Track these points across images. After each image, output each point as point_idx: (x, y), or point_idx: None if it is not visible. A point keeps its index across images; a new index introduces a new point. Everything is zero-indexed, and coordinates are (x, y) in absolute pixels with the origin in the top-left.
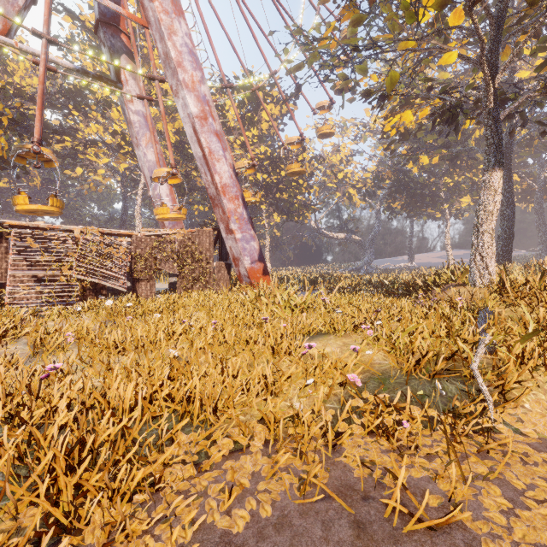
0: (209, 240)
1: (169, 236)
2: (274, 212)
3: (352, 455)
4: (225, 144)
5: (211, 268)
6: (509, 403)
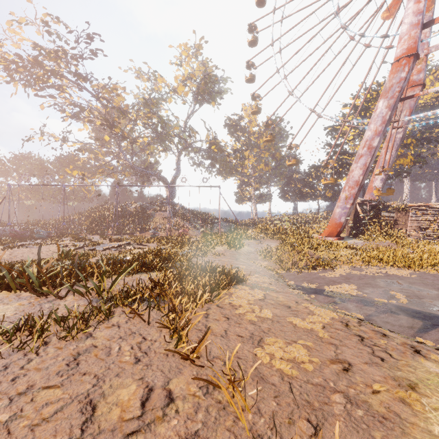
0: None
1: None
2: None
3: None
4: None
5: None
6: None
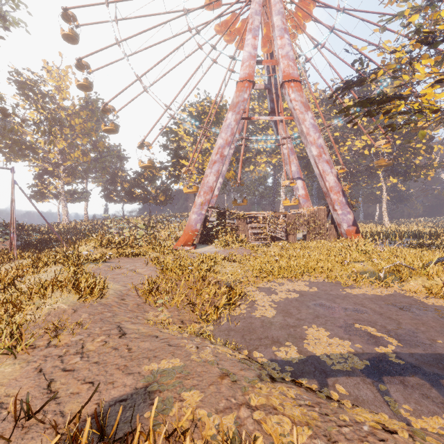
0: (324, 213)
1: (303, 213)
2: (389, 176)
3: (342, 280)
4: (331, 165)
5: (325, 228)
6: (405, 282)
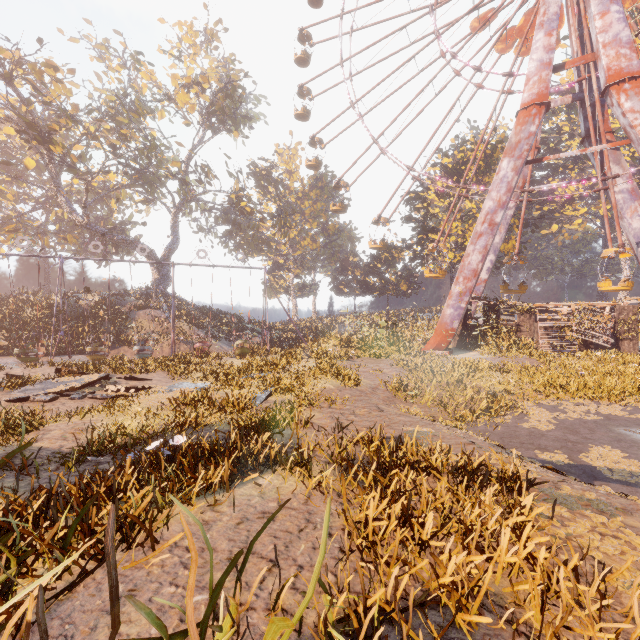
0: None
1: None
2: None
3: None
4: None
5: None
6: None
